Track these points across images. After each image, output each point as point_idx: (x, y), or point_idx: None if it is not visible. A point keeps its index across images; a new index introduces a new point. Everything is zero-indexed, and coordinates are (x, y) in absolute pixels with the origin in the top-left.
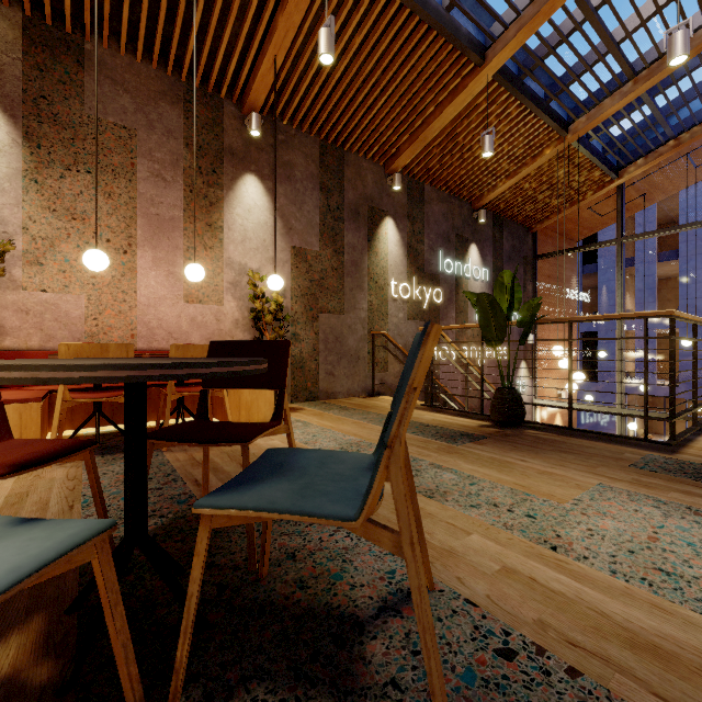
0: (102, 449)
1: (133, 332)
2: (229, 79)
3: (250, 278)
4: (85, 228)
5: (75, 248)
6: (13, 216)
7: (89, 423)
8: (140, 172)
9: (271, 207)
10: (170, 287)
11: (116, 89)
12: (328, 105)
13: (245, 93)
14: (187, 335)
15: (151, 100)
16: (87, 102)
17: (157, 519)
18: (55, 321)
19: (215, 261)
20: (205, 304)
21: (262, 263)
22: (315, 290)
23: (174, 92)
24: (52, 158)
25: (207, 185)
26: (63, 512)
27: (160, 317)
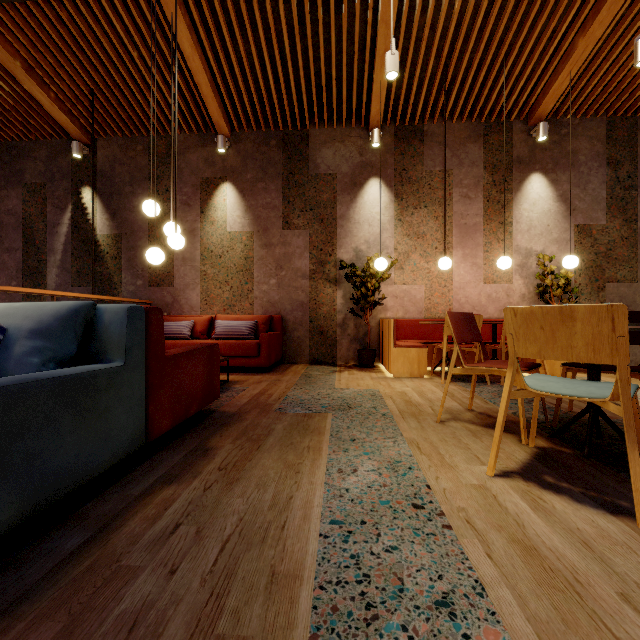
0: (458, 379)
1: (450, 307)
2: (520, 105)
3: (534, 259)
4: (423, 243)
5: (418, 256)
6: (390, 243)
7: (434, 364)
8: (454, 198)
9: (554, 196)
10: (473, 274)
11: (440, 147)
12: (621, 84)
13: (531, 109)
14: (484, 307)
15: (461, 145)
16: (424, 163)
17: (549, 415)
18: (409, 302)
19: (505, 250)
20: (498, 284)
21: (545, 245)
22: (600, 261)
23: (476, 133)
24: (407, 204)
25: (499, 193)
26: (485, 403)
27: (466, 296)
